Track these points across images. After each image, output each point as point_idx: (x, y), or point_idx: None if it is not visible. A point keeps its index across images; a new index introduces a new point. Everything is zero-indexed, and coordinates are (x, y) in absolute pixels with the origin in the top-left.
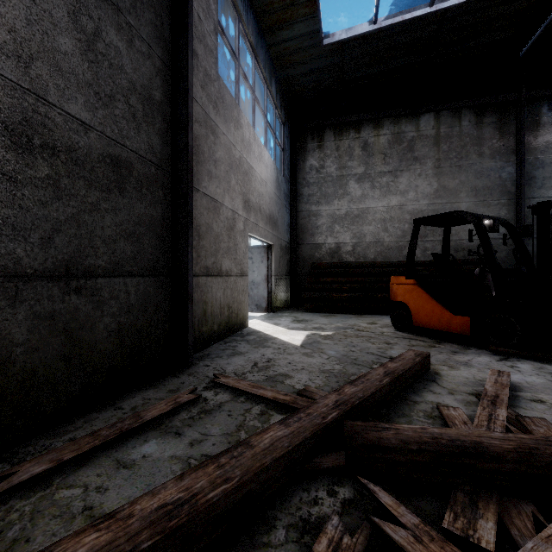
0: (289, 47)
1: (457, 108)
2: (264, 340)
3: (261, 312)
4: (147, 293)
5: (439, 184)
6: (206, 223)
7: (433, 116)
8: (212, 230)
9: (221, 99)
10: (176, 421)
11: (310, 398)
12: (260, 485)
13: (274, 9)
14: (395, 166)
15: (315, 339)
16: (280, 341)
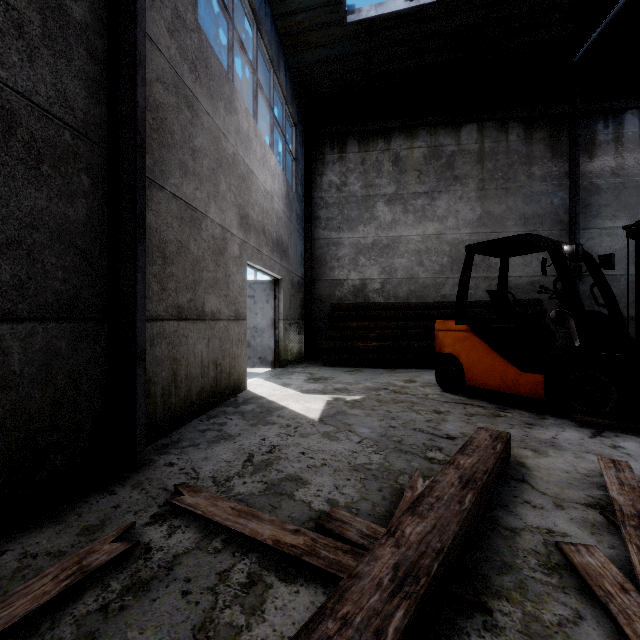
0: (303, 22)
1: (504, 119)
2: (267, 411)
3: (266, 367)
4: (52, 350)
5: (483, 209)
6: (177, 240)
7: (476, 128)
8: (188, 252)
9: (203, 62)
10: (65, 623)
11: (340, 537)
12: None
13: None
14: (432, 186)
15: (338, 408)
16: (290, 414)
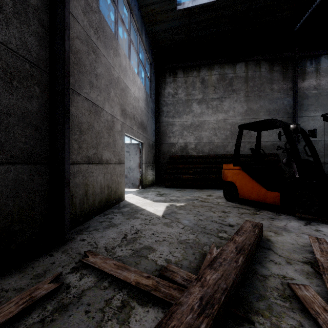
0: (154, 9)
1: (258, 60)
2: (135, 211)
3: (135, 188)
4: (19, 180)
5: (247, 106)
6: (87, 122)
7: (244, 64)
8: (93, 128)
9: (101, 29)
10: None
11: (172, 280)
12: None
13: None
14: (221, 94)
15: (172, 209)
16: (147, 213)
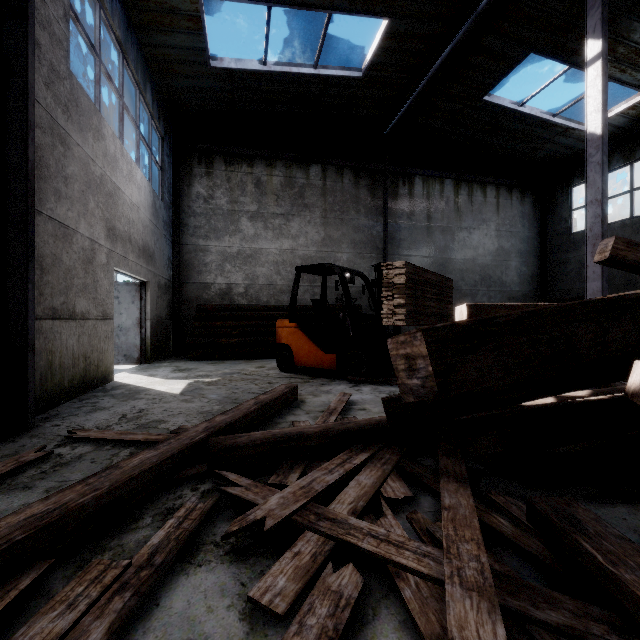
0: (169, 55)
1: (340, 165)
2: (135, 392)
3: (132, 364)
4: None
5: (326, 233)
6: (52, 254)
7: (321, 168)
8: (61, 263)
9: (74, 102)
10: (22, 478)
11: None
12: (130, 492)
13: (149, 8)
14: (287, 209)
15: (197, 386)
16: (156, 392)
